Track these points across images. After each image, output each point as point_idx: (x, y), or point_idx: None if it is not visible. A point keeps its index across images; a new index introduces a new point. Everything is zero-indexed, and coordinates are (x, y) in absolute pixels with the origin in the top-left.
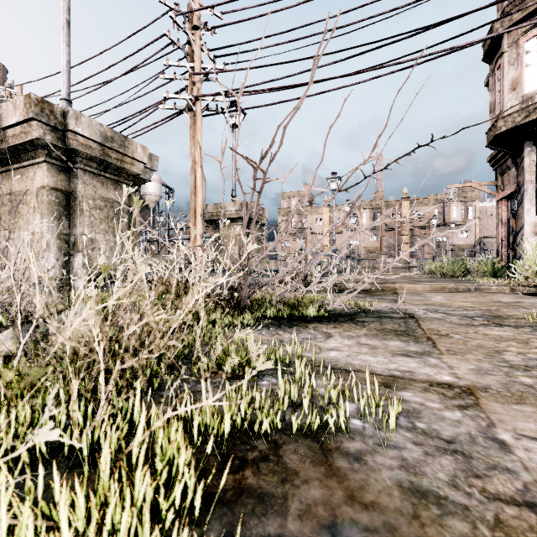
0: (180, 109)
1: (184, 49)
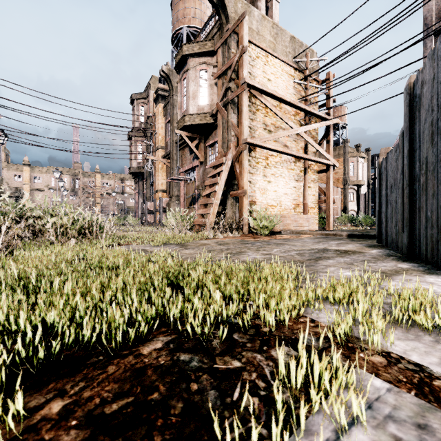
0: None
1: None
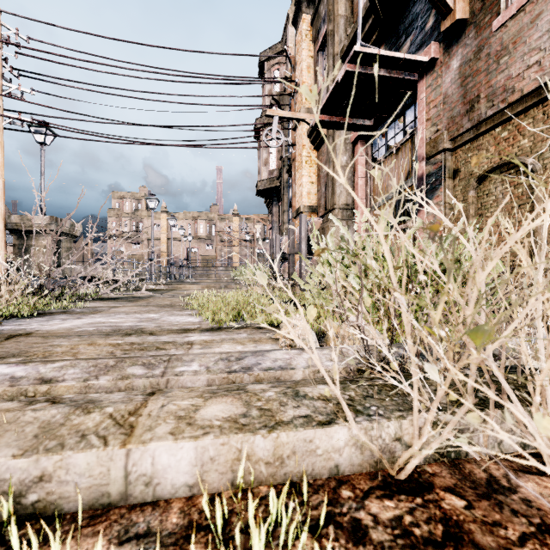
0: None
1: None
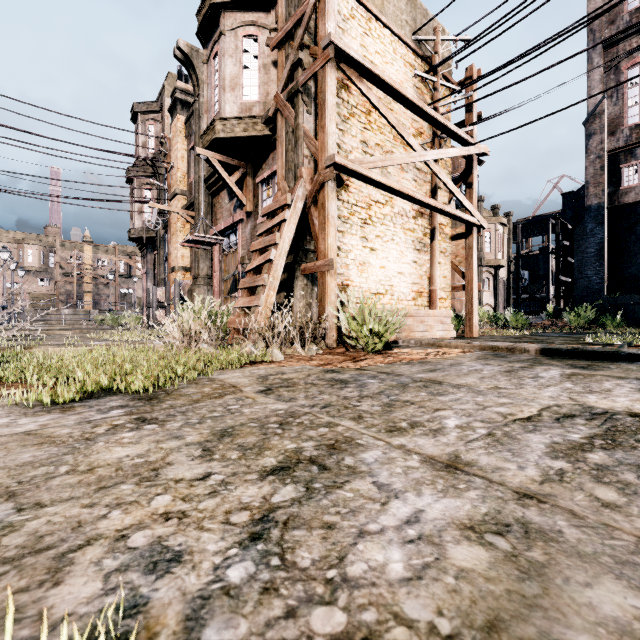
0: None
1: None
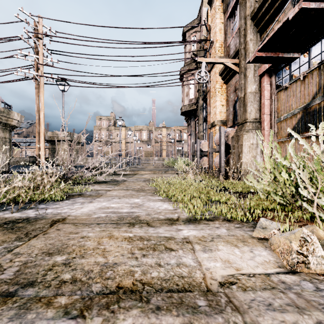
0: (29, 77)
1: (32, 46)
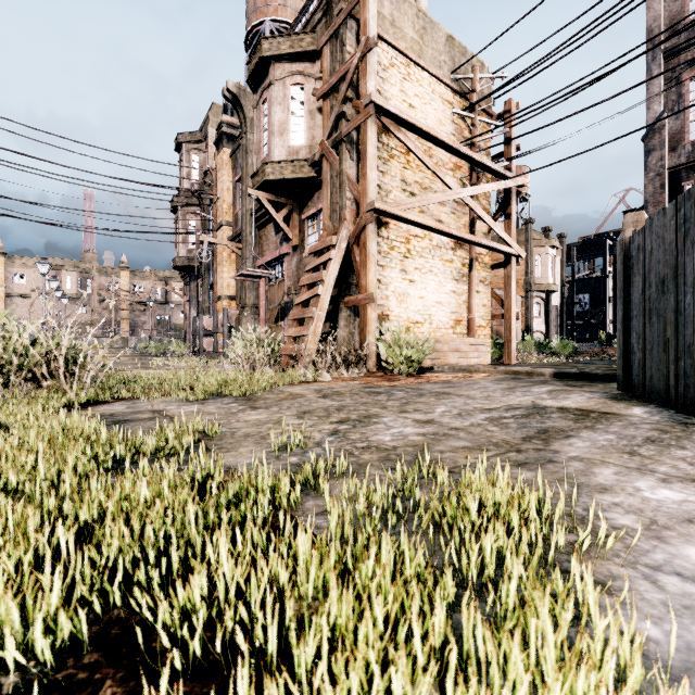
0: None
1: None
